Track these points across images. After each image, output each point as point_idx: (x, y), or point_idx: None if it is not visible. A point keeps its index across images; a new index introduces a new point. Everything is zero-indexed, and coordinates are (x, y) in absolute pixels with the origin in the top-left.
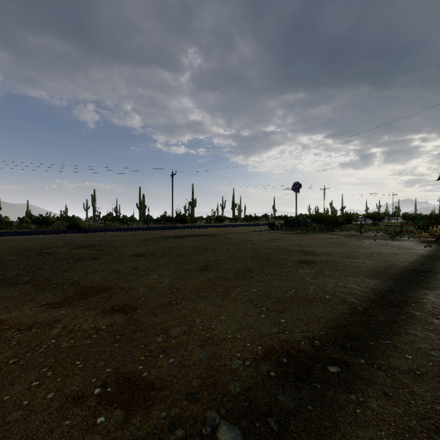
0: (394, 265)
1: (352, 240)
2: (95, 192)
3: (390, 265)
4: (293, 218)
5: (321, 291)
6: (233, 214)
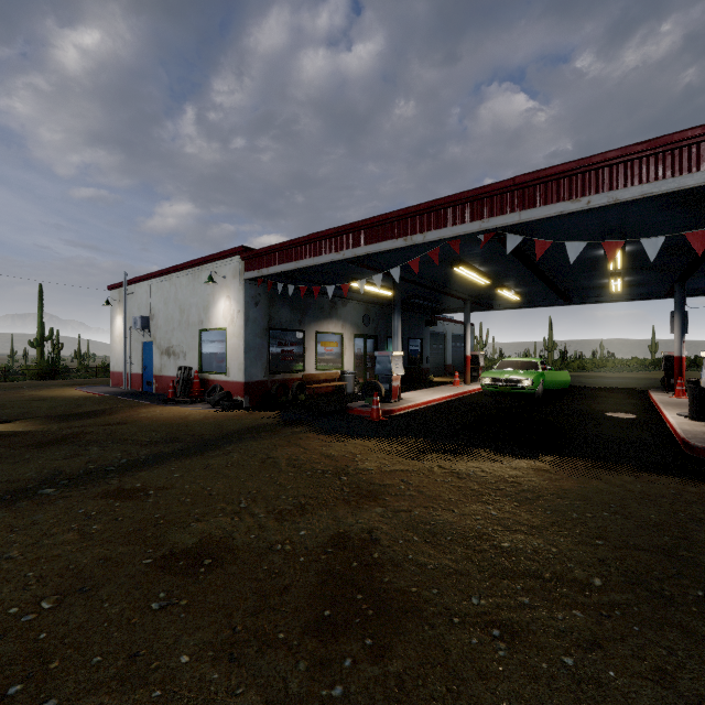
0: None
1: None
2: None
3: None
4: None
5: None
6: None
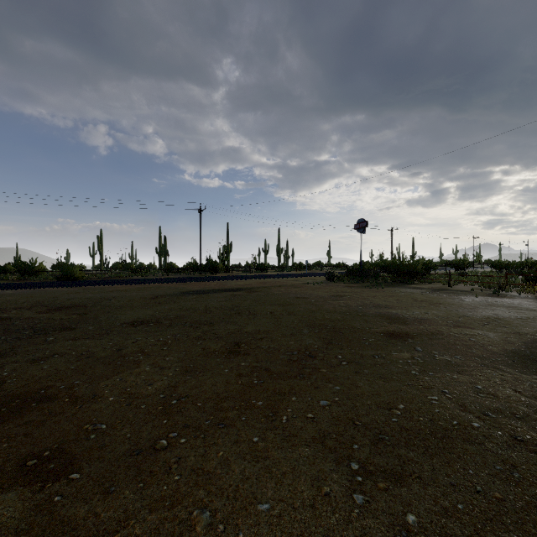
0: (536, 340)
1: (445, 297)
2: (102, 233)
3: (530, 340)
4: (356, 266)
5: (454, 406)
6: (278, 262)
